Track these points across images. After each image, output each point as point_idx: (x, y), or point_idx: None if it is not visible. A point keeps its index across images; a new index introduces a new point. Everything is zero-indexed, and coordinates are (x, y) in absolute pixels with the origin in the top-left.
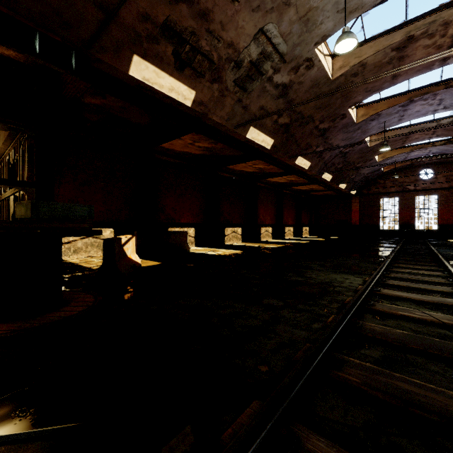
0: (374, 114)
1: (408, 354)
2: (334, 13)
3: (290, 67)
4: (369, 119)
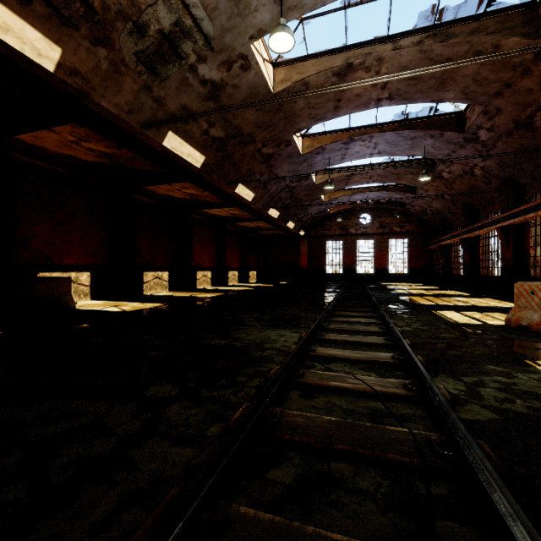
0: (319, 147)
1: (334, 461)
2: (271, 2)
3: (220, 60)
4: (315, 153)
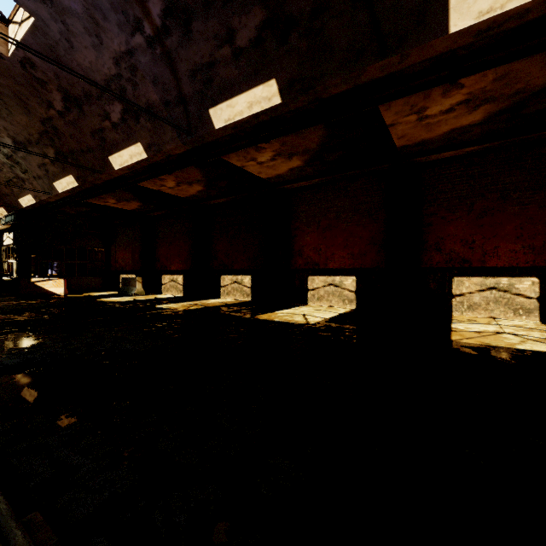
0: None
1: None
2: None
3: None
4: None
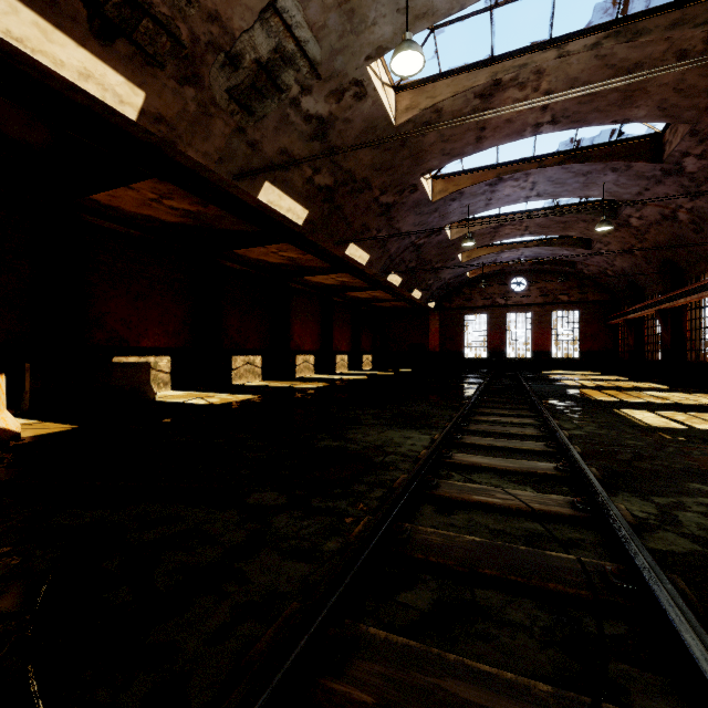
0: (455, 191)
1: (479, 588)
2: (393, 12)
3: (329, 89)
4: (449, 199)
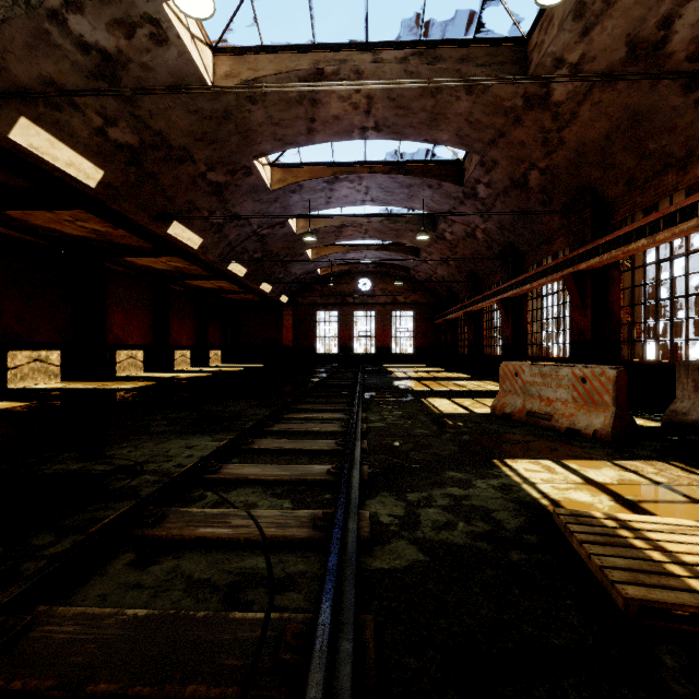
0: (294, 183)
1: None
2: None
3: (111, 16)
4: (289, 190)
